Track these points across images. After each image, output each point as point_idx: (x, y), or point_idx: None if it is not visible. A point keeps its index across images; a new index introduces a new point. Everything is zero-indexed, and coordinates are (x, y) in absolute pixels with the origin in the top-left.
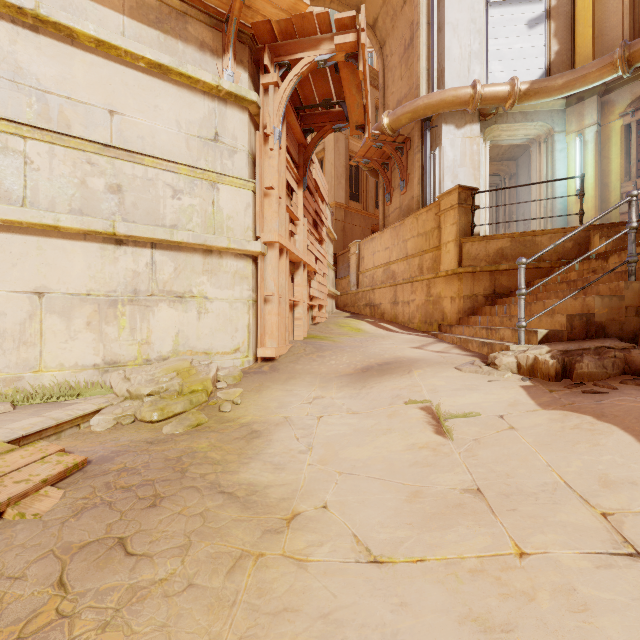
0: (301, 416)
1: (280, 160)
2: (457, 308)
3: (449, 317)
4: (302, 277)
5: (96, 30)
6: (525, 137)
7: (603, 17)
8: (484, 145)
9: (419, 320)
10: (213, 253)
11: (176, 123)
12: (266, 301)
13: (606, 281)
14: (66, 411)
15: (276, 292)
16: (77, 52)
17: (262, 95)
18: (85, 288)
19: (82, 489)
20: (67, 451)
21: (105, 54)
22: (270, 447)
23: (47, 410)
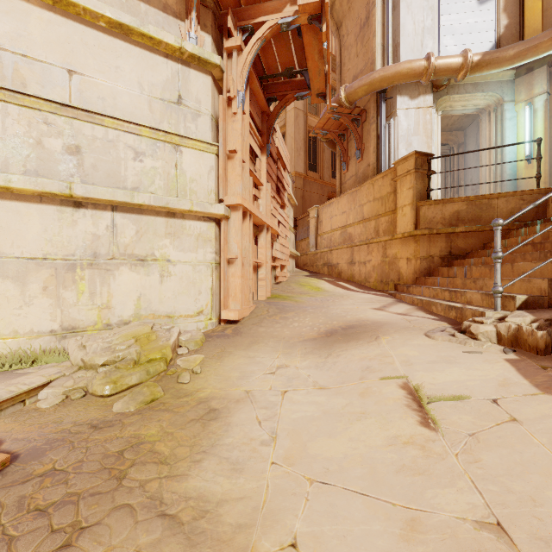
0: (264, 390)
1: (244, 125)
2: (413, 269)
3: (405, 277)
4: (265, 239)
5: None
6: (475, 107)
7: None
8: (436, 115)
9: (375, 279)
10: (176, 216)
11: (138, 85)
12: (229, 263)
13: None
14: (8, 386)
15: (239, 255)
16: (33, 9)
17: (225, 59)
18: (41, 252)
19: None
20: None
21: (63, 12)
22: (228, 435)
23: None
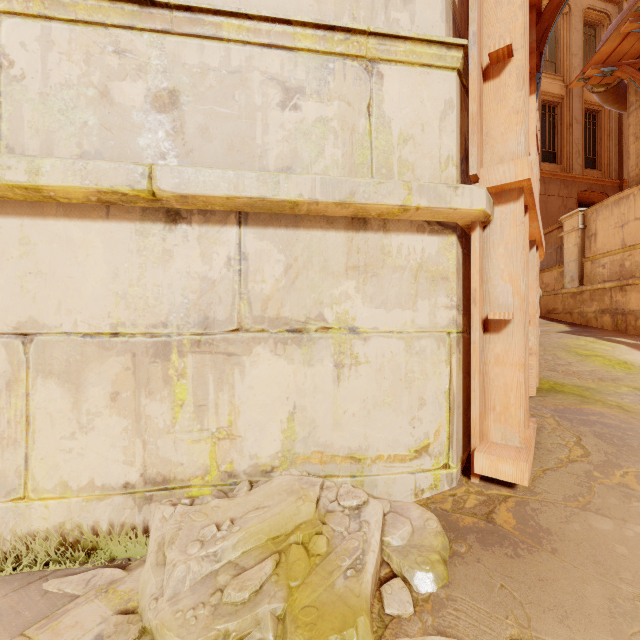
0: None
1: None
2: None
3: None
4: (534, 270)
5: None
6: None
7: None
8: None
9: None
10: (368, 225)
11: None
12: (489, 331)
13: None
14: None
15: (518, 310)
16: None
17: None
18: (108, 320)
19: None
20: None
21: None
22: None
23: None
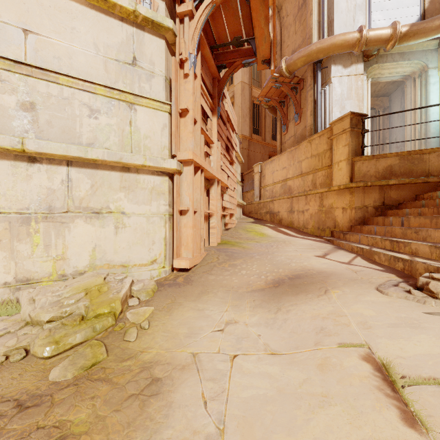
0: (211, 354)
1: (195, 86)
2: (348, 217)
3: (341, 225)
4: (216, 192)
5: None
6: (401, 74)
7: None
8: (366, 81)
9: (312, 226)
10: (130, 170)
11: (94, 46)
12: (182, 215)
13: None
14: None
15: (191, 206)
16: None
17: (178, 24)
18: None
19: None
20: None
21: None
22: (168, 423)
23: None
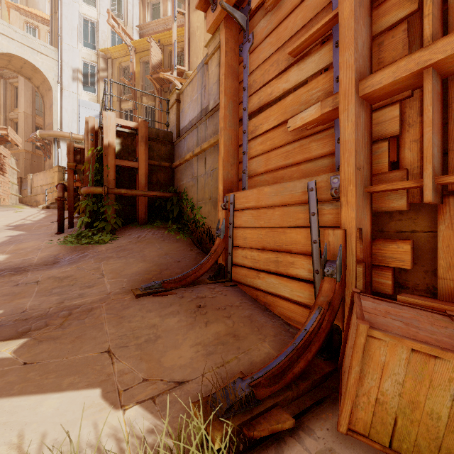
0: None
1: None
2: None
3: None
4: None
5: None
6: None
7: None
8: None
9: None
10: None
11: None
12: None
13: None
14: None
15: None
16: None
17: None
18: None
19: None
20: None
21: None
22: None
23: None
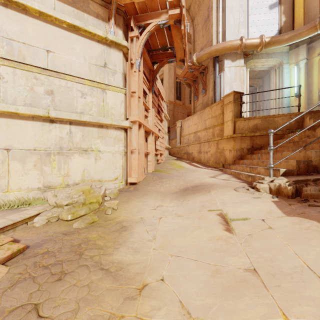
0: (150, 217)
1: (139, 77)
2: (232, 155)
3: (228, 160)
4: (151, 139)
5: (39, 6)
6: (267, 66)
7: (309, 3)
8: (246, 70)
9: (212, 161)
10: (103, 127)
11: (83, 57)
12: (132, 152)
13: (316, 142)
14: (19, 215)
15: (137, 148)
16: (29, 18)
17: (130, 43)
18: (33, 146)
19: (20, 267)
20: (17, 239)
21: (44, 20)
22: (132, 237)
23: (10, 214)
